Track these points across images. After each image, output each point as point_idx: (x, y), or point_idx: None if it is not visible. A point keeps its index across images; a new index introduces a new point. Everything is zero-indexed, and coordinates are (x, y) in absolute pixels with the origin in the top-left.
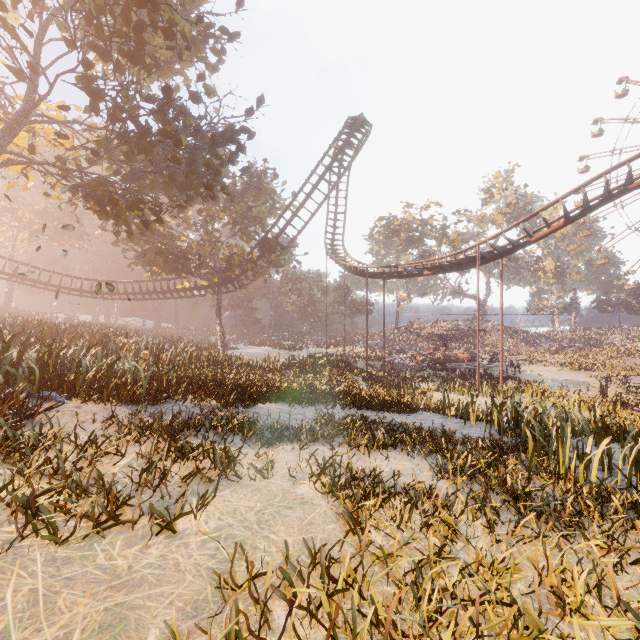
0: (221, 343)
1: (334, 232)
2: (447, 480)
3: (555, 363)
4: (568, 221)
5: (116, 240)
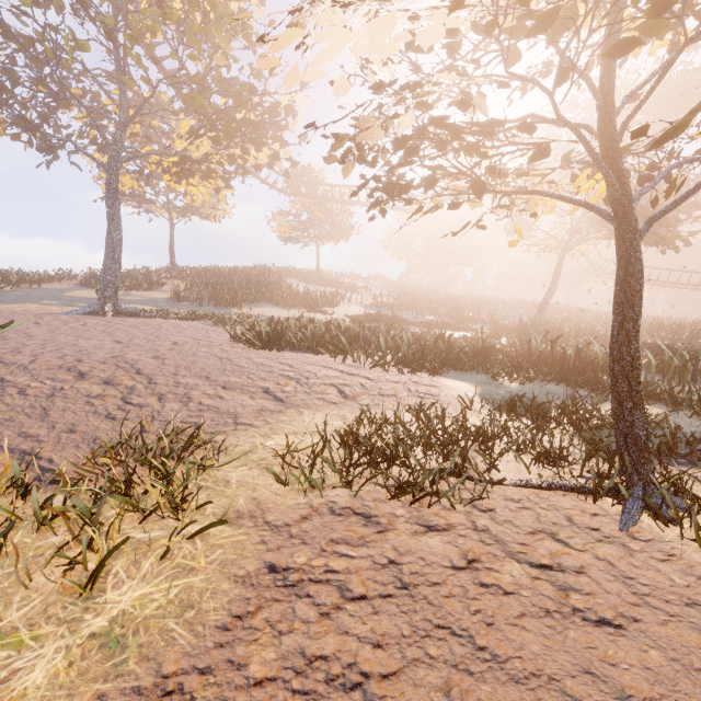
0: None
1: None
2: None
3: None
4: None
5: None
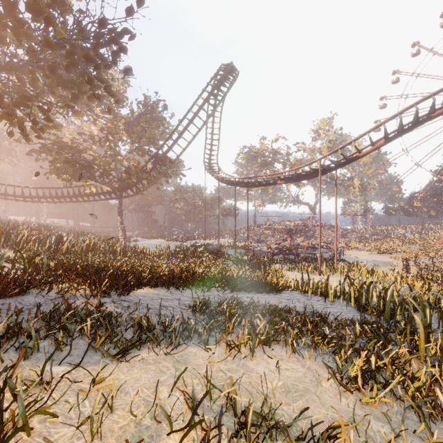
0: (122, 236)
1: (211, 153)
2: (355, 395)
3: (365, 249)
4: (387, 141)
5: (30, 151)
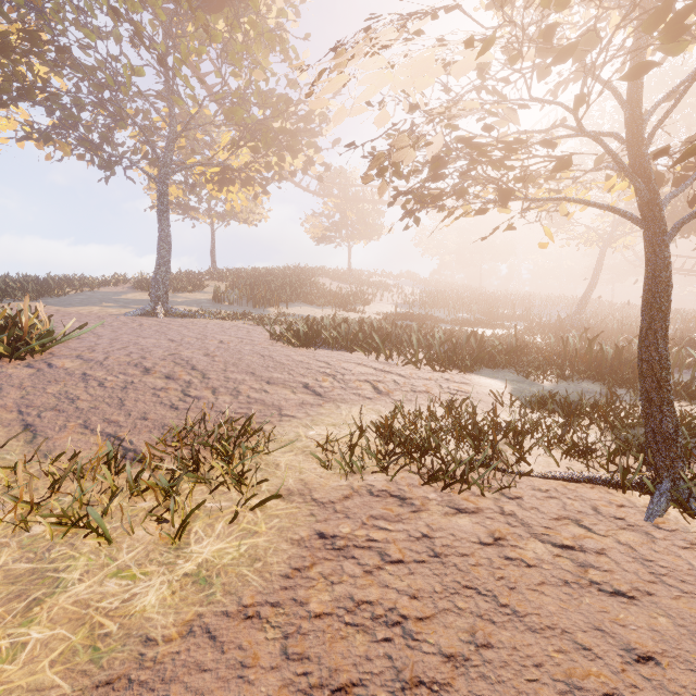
0: None
1: None
2: None
3: None
4: None
5: None
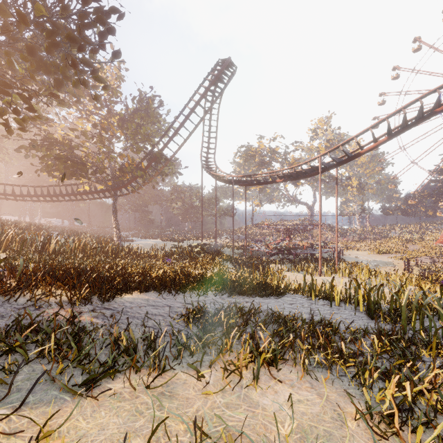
0: (116, 236)
1: (208, 152)
2: (393, 441)
3: (364, 249)
4: (391, 137)
5: (19, 147)
